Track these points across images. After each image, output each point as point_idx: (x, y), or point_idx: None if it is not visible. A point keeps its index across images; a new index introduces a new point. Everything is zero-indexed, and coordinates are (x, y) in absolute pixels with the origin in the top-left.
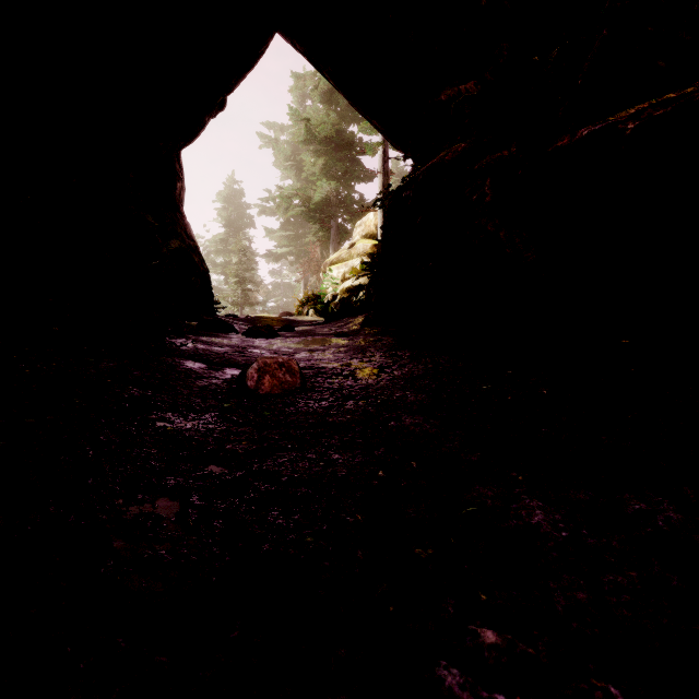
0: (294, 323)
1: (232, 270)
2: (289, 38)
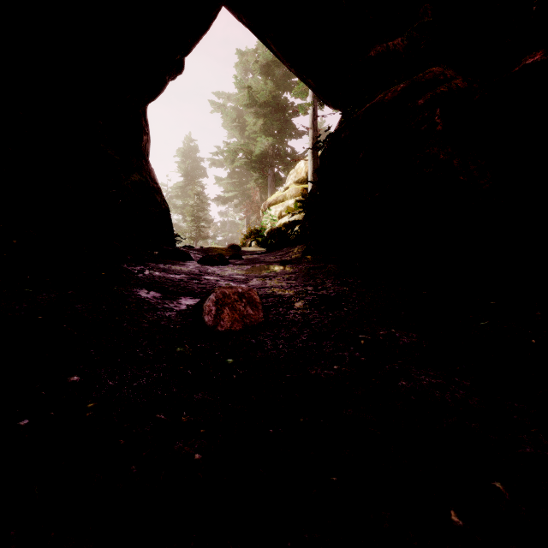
0: (240, 253)
1: (189, 210)
2: (237, 13)
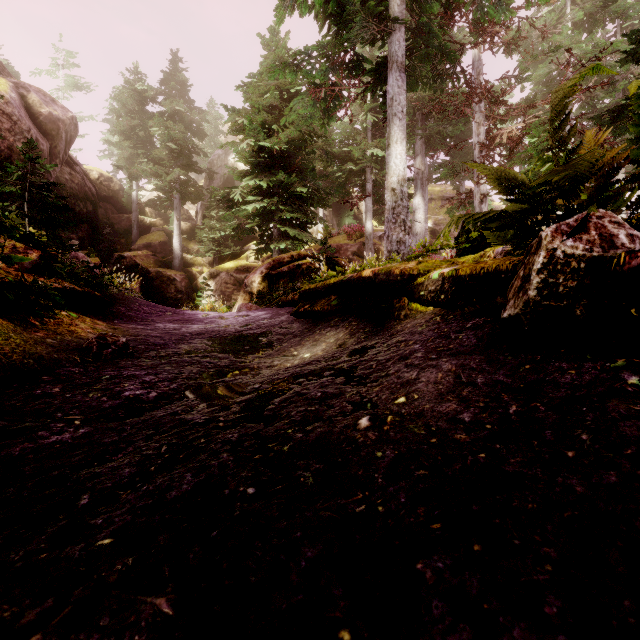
0: None
1: None
2: None
